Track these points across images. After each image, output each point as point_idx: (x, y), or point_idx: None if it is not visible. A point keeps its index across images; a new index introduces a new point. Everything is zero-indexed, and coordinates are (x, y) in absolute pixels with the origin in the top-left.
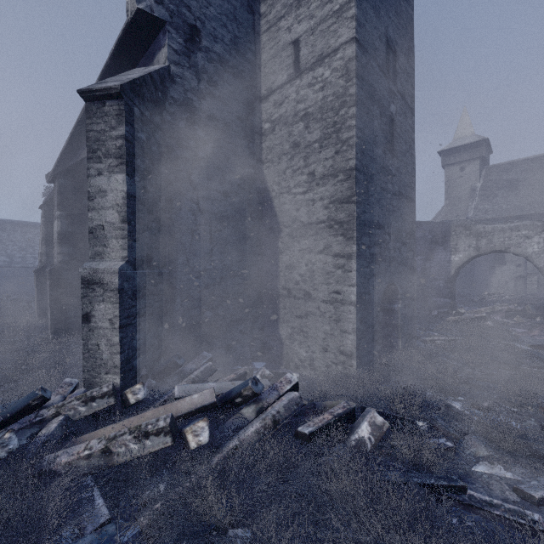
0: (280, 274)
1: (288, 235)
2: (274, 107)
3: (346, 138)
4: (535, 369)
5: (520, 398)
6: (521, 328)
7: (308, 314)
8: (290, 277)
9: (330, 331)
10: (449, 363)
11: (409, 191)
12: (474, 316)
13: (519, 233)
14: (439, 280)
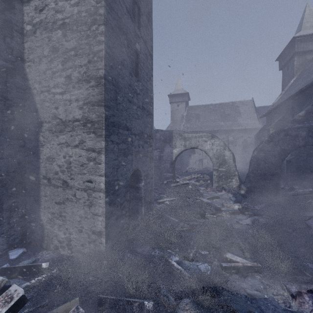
0: (41, 164)
1: (48, 129)
2: (35, 11)
3: (97, 50)
4: (212, 215)
5: (209, 244)
6: (203, 187)
7: (65, 201)
8: (50, 168)
9: (84, 214)
10: (171, 219)
11: (149, 108)
12: (183, 183)
13: (202, 139)
14: (167, 163)
